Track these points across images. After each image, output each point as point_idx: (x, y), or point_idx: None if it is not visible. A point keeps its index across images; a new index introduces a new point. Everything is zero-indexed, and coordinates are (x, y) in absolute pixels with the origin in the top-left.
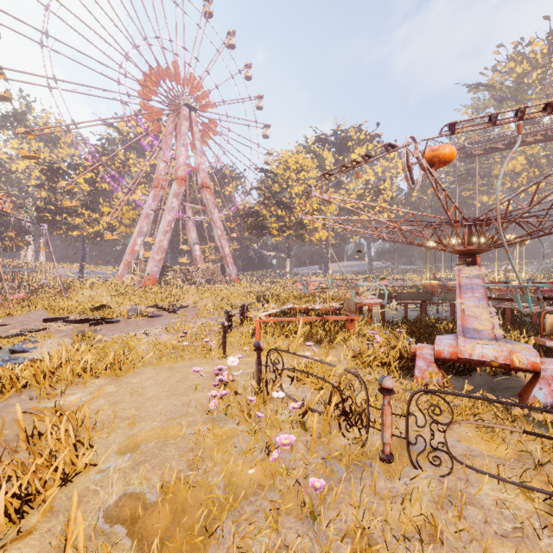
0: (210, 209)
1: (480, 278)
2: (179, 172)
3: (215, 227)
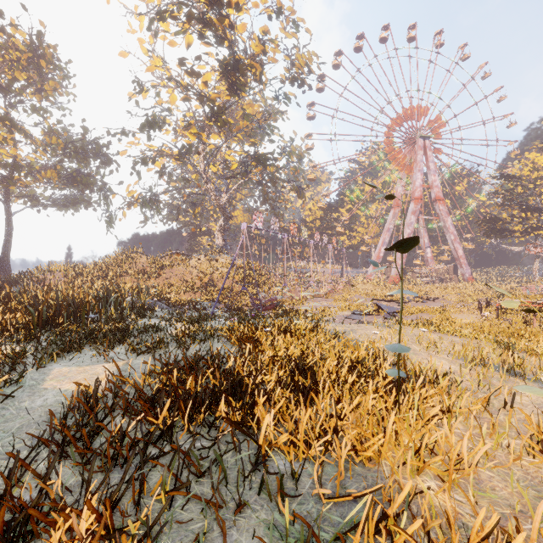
0: (443, 218)
1: None
2: (415, 193)
3: (448, 233)
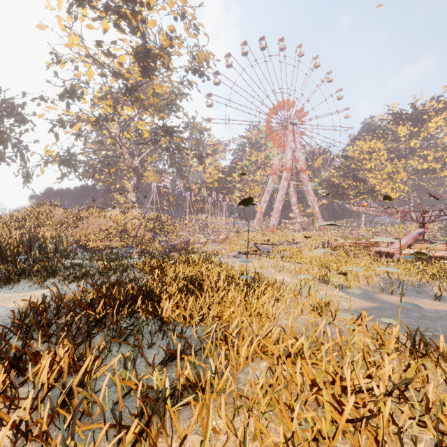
0: (305, 184)
1: (417, 233)
2: (287, 165)
3: (309, 195)
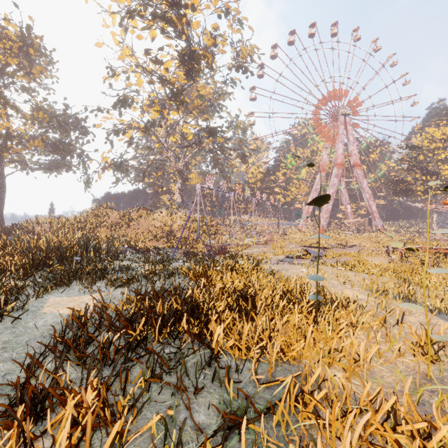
0: (360, 180)
1: None
2: (338, 160)
3: (364, 192)
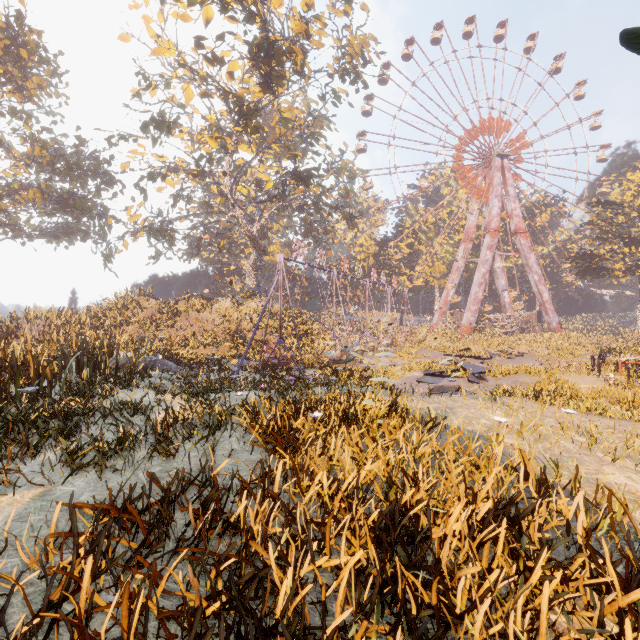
0: (524, 254)
1: None
2: (491, 224)
3: (530, 273)
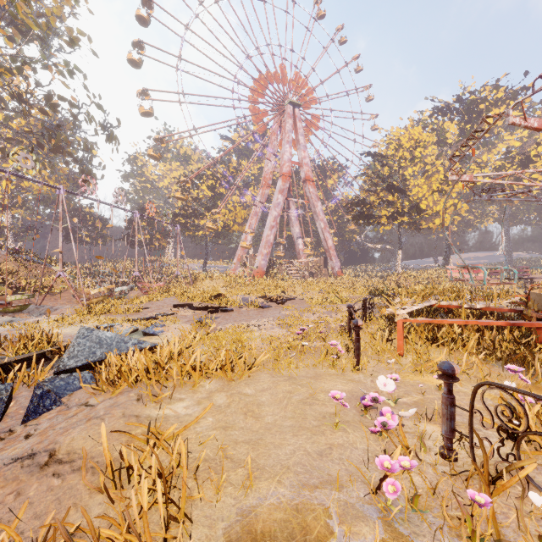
0: (313, 202)
1: None
2: (283, 169)
3: (318, 220)
